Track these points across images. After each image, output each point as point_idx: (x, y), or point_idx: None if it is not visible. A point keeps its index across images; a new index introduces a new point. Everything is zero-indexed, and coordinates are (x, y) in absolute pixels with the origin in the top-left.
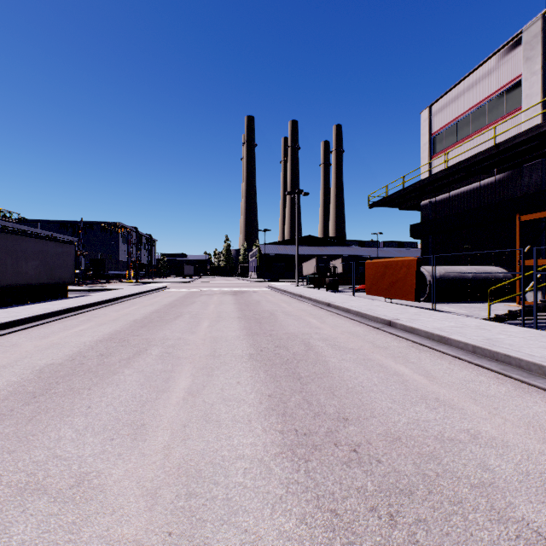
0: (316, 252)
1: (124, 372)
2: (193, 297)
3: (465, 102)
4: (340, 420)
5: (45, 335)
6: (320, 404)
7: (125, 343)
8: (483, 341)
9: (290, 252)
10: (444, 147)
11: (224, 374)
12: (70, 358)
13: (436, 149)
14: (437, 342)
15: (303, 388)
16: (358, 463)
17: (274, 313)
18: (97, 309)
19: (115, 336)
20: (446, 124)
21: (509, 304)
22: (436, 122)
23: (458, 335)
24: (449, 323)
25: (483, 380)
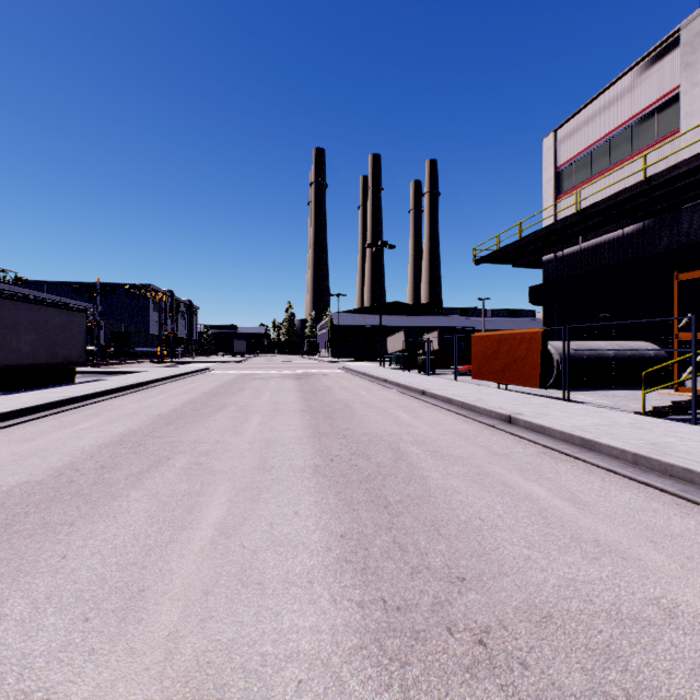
0: (405, 324)
1: (129, 495)
2: (242, 382)
3: (602, 125)
4: (453, 580)
5: (30, 437)
6: (419, 551)
7: (140, 449)
8: (647, 447)
9: (371, 324)
10: (573, 184)
11: (276, 498)
12: (56, 473)
13: (563, 187)
14: (578, 447)
15: (392, 522)
16: (490, 669)
17: (350, 404)
18: (112, 398)
19: (128, 438)
20: (577, 154)
21: (664, 392)
22: (563, 152)
23: (609, 438)
24: (591, 420)
25: (658, 509)
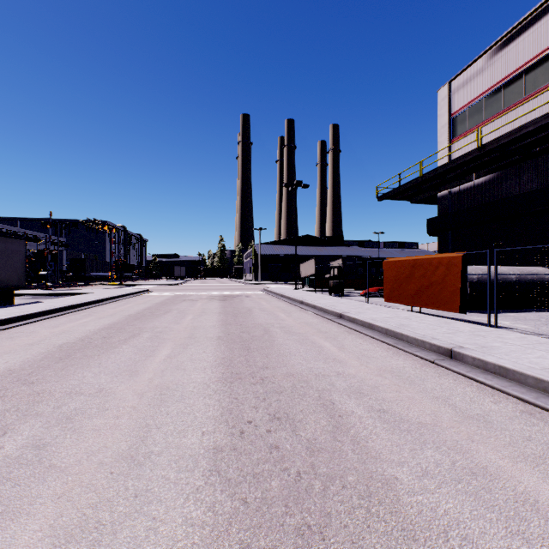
0: (315, 253)
1: None
2: (172, 303)
3: (495, 73)
4: None
5: None
6: None
7: None
8: None
9: (287, 253)
10: (467, 128)
11: None
12: None
13: (457, 132)
14: None
15: None
16: None
17: (269, 329)
18: (32, 323)
19: None
20: (470, 101)
21: None
22: (457, 100)
23: None
24: None
25: None
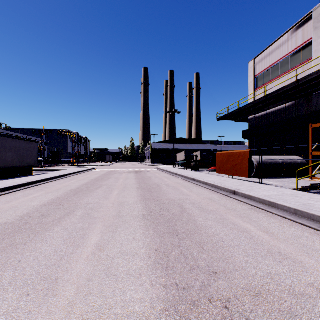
0: (185, 148)
1: (54, 229)
2: (110, 174)
3: (276, 56)
4: (211, 273)
5: (9, 201)
6: (194, 258)
7: (61, 206)
8: (301, 206)
9: (169, 148)
10: (263, 83)
11: (124, 231)
12: (20, 218)
13: (258, 85)
14: (268, 206)
15: (180, 243)
16: None
17: (159, 185)
18: (49, 182)
19: (55, 201)
20: (264, 69)
21: (305, 179)
22: (258, 68)
23: (282, 201)
24: (273, 192)
25: (308, 236)
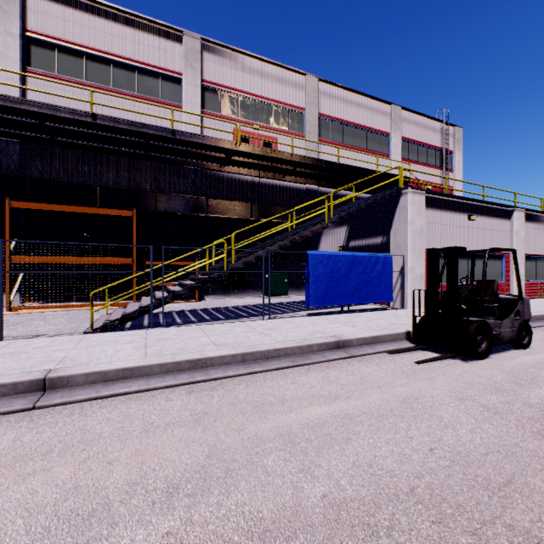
0: None
1: None
2: None
3: None
4: None
5: None
6: None
7: None
8: (235, 347)
9: None
10: None
11: None
12: None
13: None
14: (190, 371)
15: None
16: None
17: None
18: None
19: None
20: None
21: (9, 313)
22: None
23: (205, 351)
24: (120, 346)
25: (323, 375)
